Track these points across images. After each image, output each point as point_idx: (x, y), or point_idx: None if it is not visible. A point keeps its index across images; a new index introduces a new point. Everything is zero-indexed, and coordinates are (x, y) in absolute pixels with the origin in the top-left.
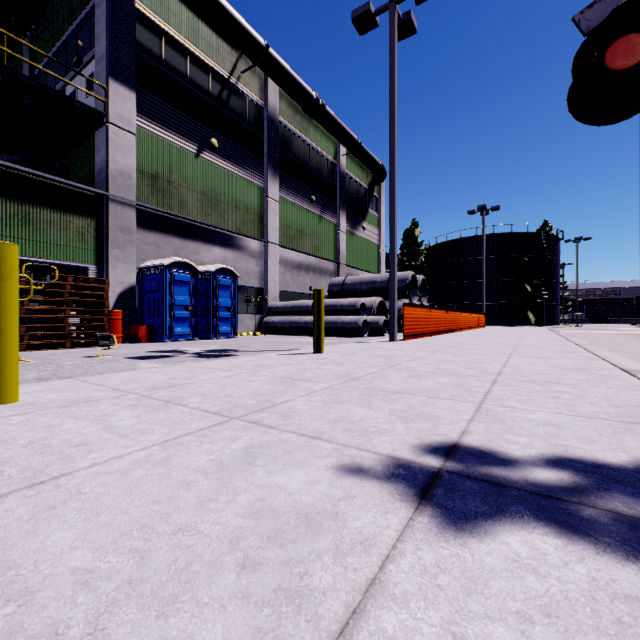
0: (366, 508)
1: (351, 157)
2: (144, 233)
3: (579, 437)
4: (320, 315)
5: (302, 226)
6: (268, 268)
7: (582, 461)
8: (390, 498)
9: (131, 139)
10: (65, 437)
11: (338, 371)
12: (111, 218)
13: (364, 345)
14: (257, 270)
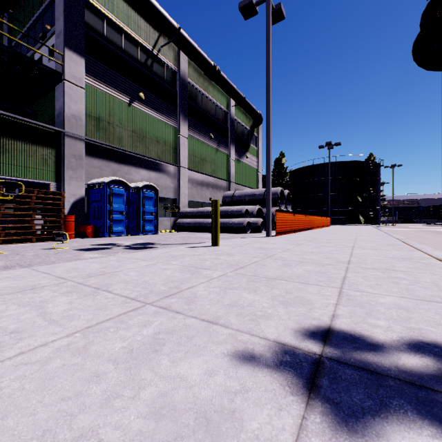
0: (260, 404)
1: (238, 108)
2: (91, 159)
3: (426, 320)
4: (217, 218)
5: (204, 155)
6: (180, 185)
7: (438, 345)
8: (281, 391)
9: (81, 92)
10: (3, 324)
11: (230, 261)
12: (67, 148)
13: (248, 240)
14: (172, 186)
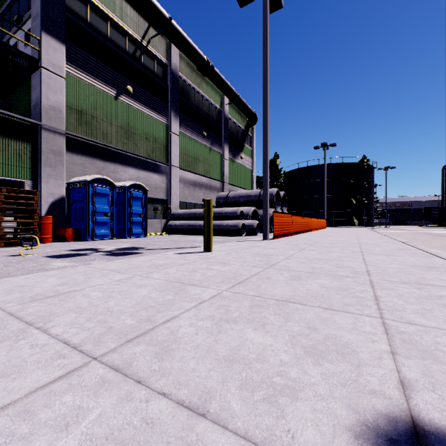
0: None
1: (232, 106)
2: (72, 156)
3: None
4: (210, 220)
5: (197, 154)
6: (171, 185)
7: None
8: None
9: (61, 81)
10: None
11: (226, 272)
12: (44, 143)
13: (244, 244)
14: (163, 186)
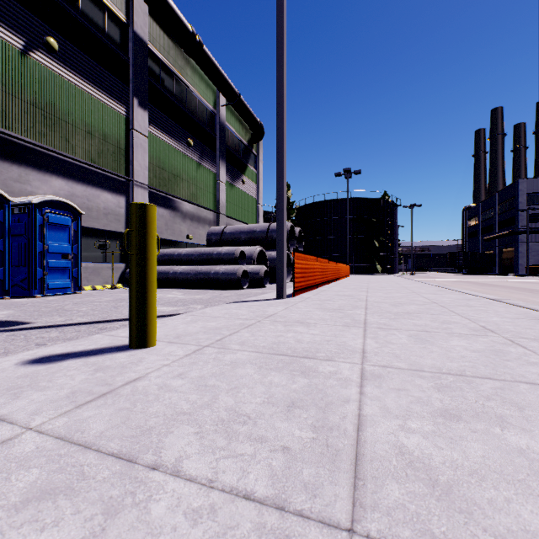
0: None
1: (231, 111)
2: None
3: None
4: (145, 262)
5: (178, 170)
6: None
7: None
8: None
9: None
10: None
11: None
12: None
13: (244, 309)
14: (120, 212)
